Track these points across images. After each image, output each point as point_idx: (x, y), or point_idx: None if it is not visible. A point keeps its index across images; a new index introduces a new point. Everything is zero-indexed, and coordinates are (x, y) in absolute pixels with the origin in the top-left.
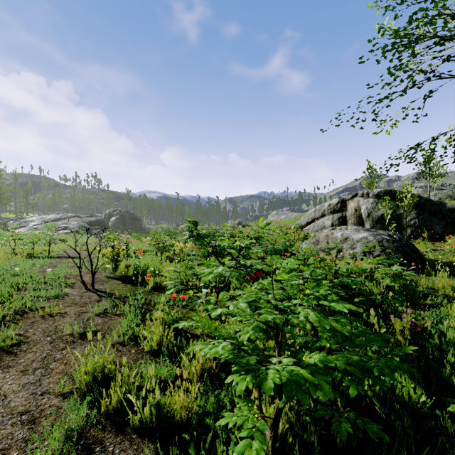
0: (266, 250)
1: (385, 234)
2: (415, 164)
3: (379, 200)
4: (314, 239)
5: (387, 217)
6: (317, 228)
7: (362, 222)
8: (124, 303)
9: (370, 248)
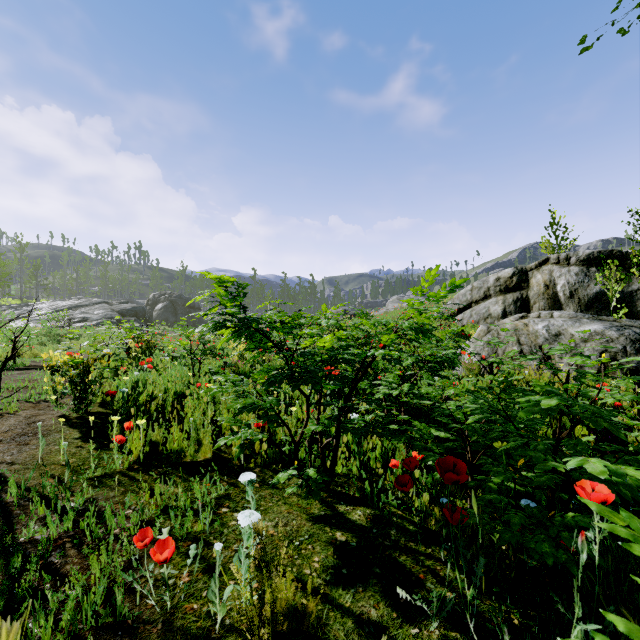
0: (417, 361)
1: (637, 326)
2: (632, 215)
3: (590, 268)
4: (489, 335)
5: (612, 297)
6: (477, 318)
7: (560, 306)
8: (1, 535)
9: (614, 354)
